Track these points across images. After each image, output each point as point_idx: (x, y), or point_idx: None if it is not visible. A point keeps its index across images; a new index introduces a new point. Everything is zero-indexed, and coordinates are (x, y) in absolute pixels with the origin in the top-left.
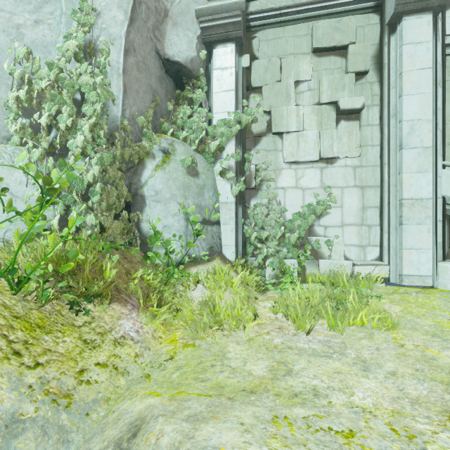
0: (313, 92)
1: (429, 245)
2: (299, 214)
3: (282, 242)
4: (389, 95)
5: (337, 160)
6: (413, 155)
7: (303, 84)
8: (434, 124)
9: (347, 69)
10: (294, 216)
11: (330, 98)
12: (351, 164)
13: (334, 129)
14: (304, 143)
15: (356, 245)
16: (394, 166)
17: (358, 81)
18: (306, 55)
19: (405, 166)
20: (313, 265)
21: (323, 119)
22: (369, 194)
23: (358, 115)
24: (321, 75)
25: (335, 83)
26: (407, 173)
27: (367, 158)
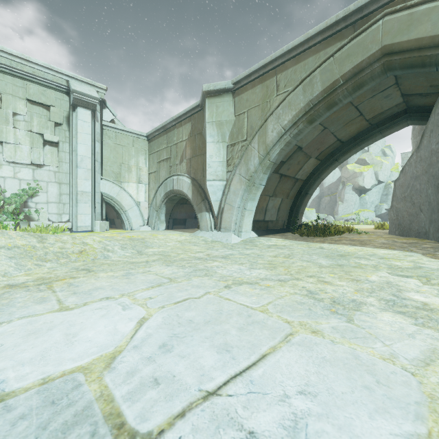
0: (27, 123)
1: (90, 213)
2: (16, 194)
3: (2, 211)
4: (73, 140)
5: (44, 166)
6: (83, 171)
7: (20, 116)
8: (94, 160)
9: (50, 119)
10: (12, 195)
11: (39, 131)
12: (53, 170)
13: (42, 149)
14: (21, 152)
15: (56, 213)
16: (75, 175)
17: (57, 127)
18: (22, 100)
19: (79, 176)
20: (26, 224)
21: (35, 141)
22: (64, 187)
23: (57, 145)
24: (33, 115)
25: (42, 124)
26: (80, 179)
27: (63, 168)
